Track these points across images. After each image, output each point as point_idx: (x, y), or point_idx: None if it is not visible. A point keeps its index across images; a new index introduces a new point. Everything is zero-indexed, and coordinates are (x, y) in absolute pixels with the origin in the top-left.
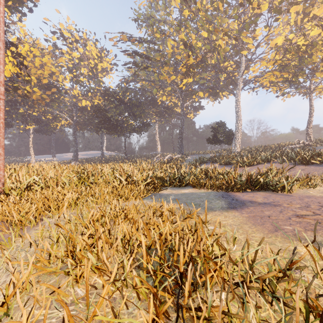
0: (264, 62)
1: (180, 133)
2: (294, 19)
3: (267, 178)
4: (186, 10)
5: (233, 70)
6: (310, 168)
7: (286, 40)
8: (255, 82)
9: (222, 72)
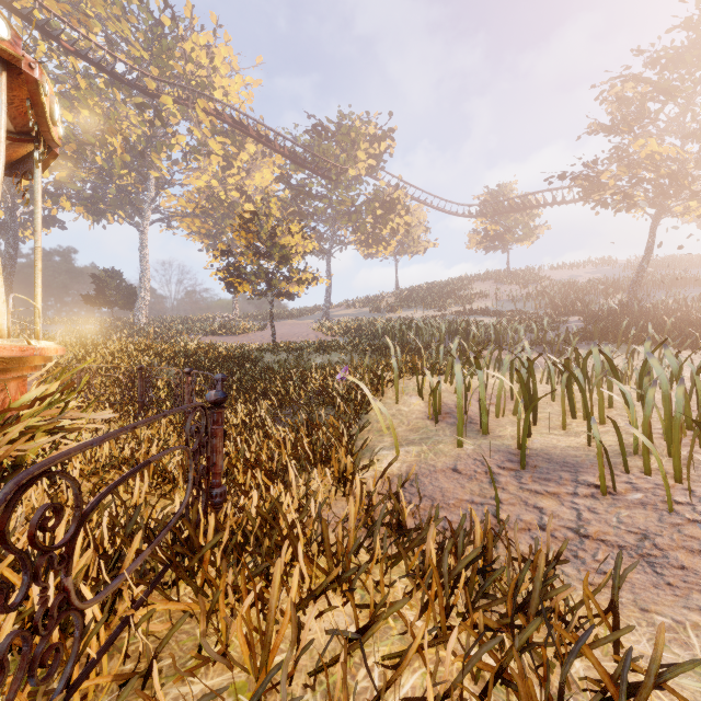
0: (183, 200)
1: (6, 274)
2: (218, 163)
3: (177, 340)
4: (41, 43)
5: (136, 186)
6: (217, 338)
7: (209, 187)
8: (172, 217)
9: (113, 177)
